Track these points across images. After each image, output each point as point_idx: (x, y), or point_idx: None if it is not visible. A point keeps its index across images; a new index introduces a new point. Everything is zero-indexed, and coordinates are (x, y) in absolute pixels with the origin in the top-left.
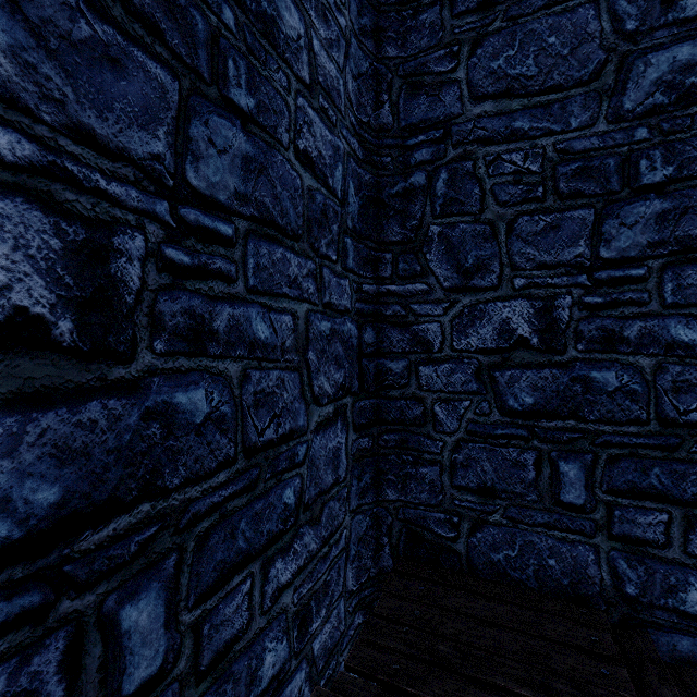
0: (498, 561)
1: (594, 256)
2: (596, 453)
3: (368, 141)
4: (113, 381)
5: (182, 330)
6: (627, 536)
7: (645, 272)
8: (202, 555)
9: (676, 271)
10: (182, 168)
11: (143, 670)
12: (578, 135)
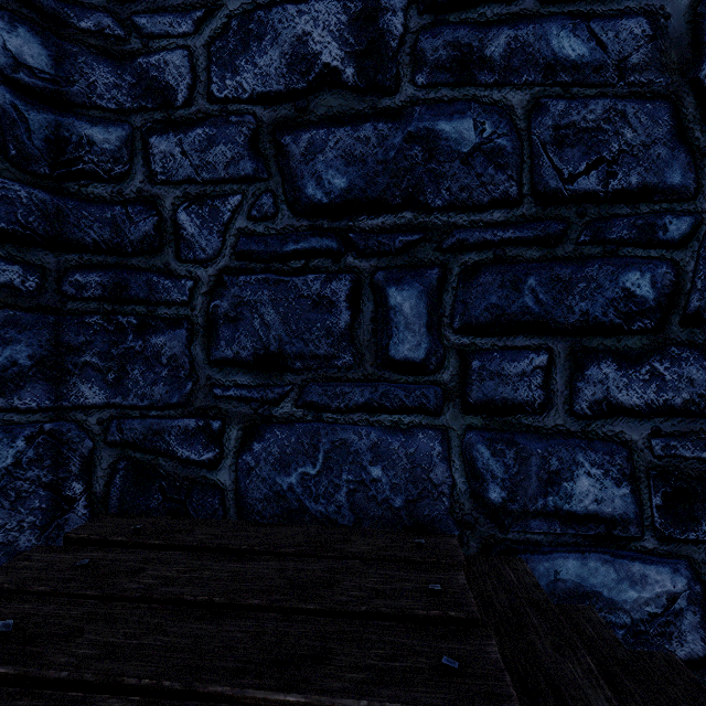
0: (289, 489)
1: None
2: (444, 265)
3: None
4: None
5: None
6: (491, 402)
7: None
8: None
9: None
10: None
11: None
12: None
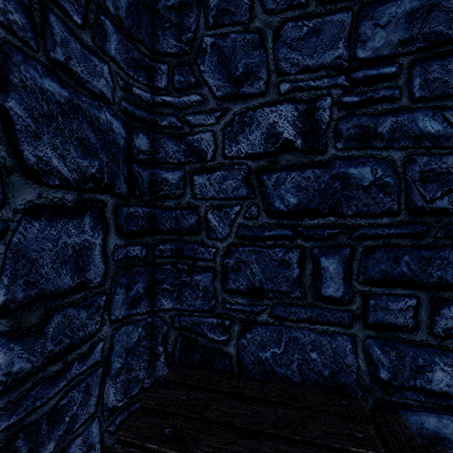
0: (265, 359)
1: (351, 57)
2: (353, 246)
3: None
4: None
5: None
6: (381, 323)
7: (396, 69)
8: None
9: (424, 66)
10: None
11: None
12: None
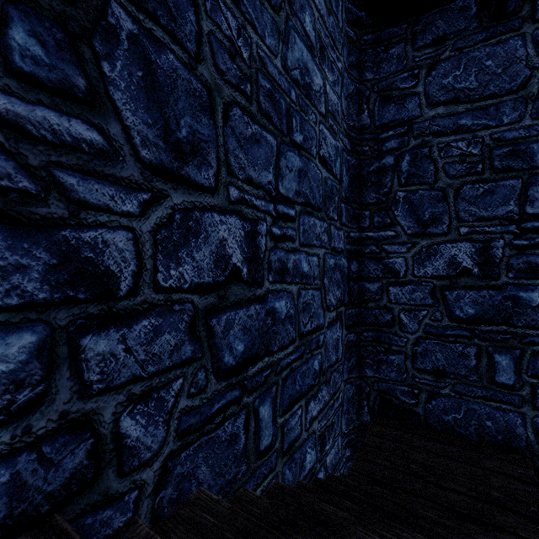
0: (447, 421)
1: (521, 212)
2: (523, 349)
3: (353, 137)
4: (257, 296)
5: (277, 269)
6: None
7: None
8: (284, 389)
9: None
10: (277, 185)
11: (265, 440)
12: (509, 128)
